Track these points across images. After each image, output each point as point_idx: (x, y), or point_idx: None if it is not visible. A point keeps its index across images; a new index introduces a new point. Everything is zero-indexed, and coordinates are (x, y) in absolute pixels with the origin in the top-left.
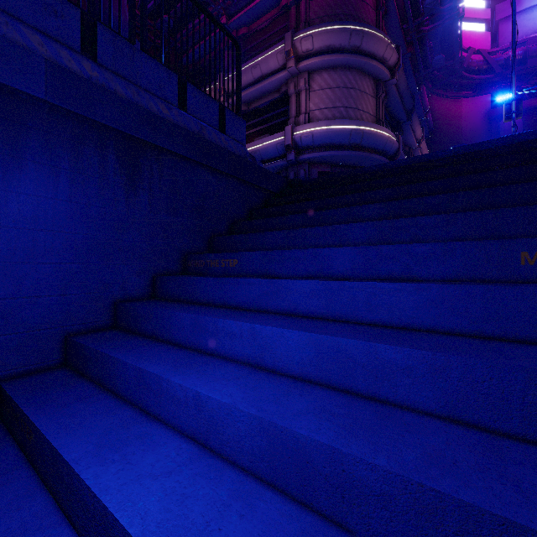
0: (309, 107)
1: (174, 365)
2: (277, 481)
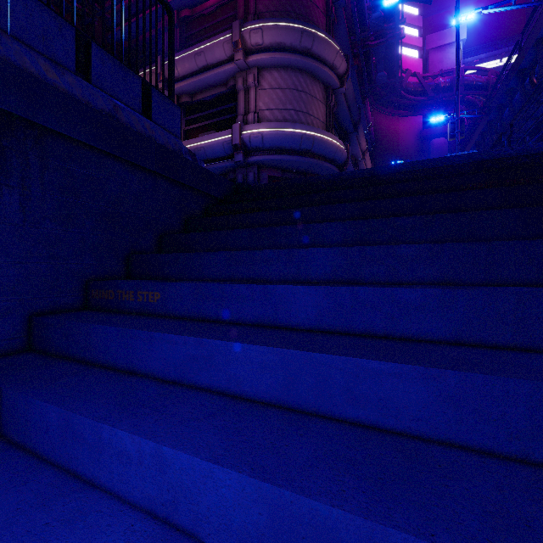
0: (258, 106)
1: None
2: None
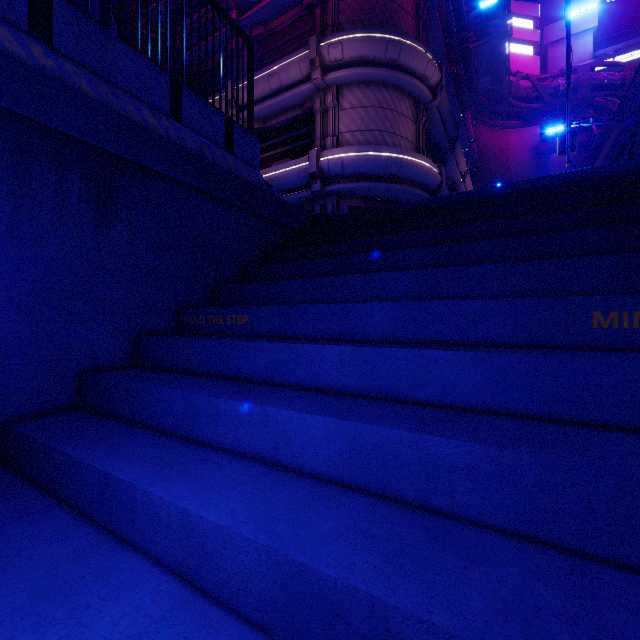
0: (338, 129)
1: (156, 465)
2: (295, 639)
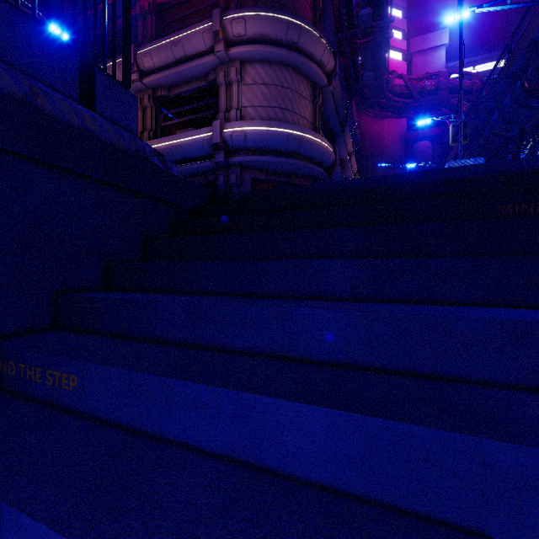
0: (241, 103)
1: None
2: None
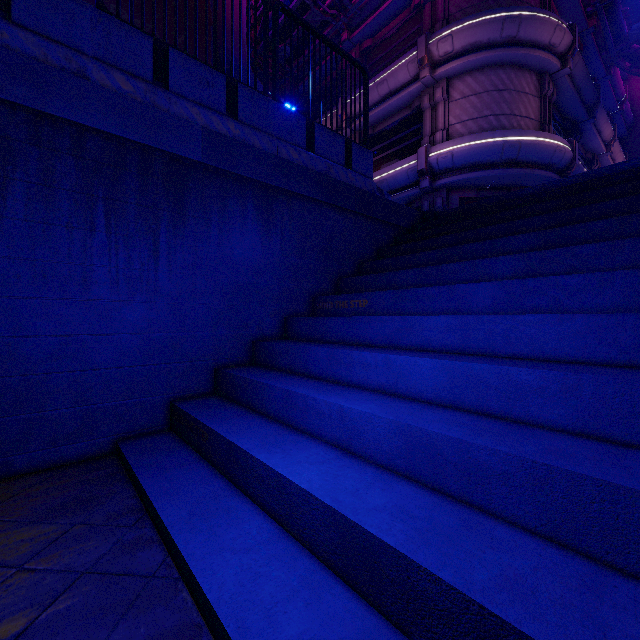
0: (447, 122)
1: (316, 389)
2: (412, 473)
